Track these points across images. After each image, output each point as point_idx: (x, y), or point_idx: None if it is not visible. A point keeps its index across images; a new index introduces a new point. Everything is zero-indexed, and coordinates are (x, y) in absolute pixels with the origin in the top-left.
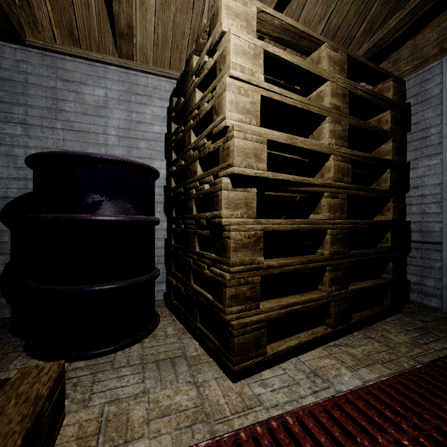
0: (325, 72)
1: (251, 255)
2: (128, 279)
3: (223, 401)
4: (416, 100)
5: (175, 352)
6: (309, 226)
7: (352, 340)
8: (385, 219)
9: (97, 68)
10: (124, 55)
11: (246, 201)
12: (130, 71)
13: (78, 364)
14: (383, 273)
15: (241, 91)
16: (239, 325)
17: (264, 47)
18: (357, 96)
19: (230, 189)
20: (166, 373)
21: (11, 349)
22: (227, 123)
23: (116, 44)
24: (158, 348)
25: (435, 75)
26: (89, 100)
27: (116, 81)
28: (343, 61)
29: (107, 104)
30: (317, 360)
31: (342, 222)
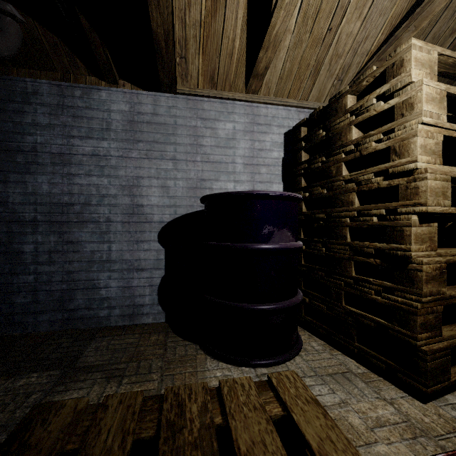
0: None
1: (437, 287)
2: (290, 299)
3: (428, 420)
4: None
5: (339, 367)
6: None
7: None
8: None
9: (227, 105)
10: (251, 91)
11: (430, 235)
12: (253, 104)
13: (262, 370)
14: None
15: (428, 135)
16: (431, 351)
17: (447, 90)
18: None
19: (417, 225)
20: (348, 387)
21: (194, 351)
22: (418, 166)
23: (246, 82)
24: (320, 362)
25: None
26: (221, 134)
27: (242, 114)
28: None
29: (235, 136)
30: None
31: None
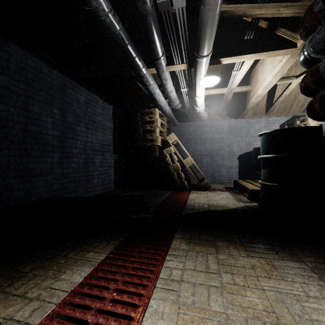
0: None
1: None
2: None
3: None
4: None
5: None
6: None
7: None
8: None
9: (258, 119)
10: (267, 114)
11: None
12: (267, 117)
13: None
14: None
15: None
16: None
17: (319, 124)
18: None
19: None
20: None
21: None
22: None
23: (265, 112)
24: None
25: None
26: (256, 128)
27: (263, 121)
28: None
29: (261, 128)
30: None
31: None
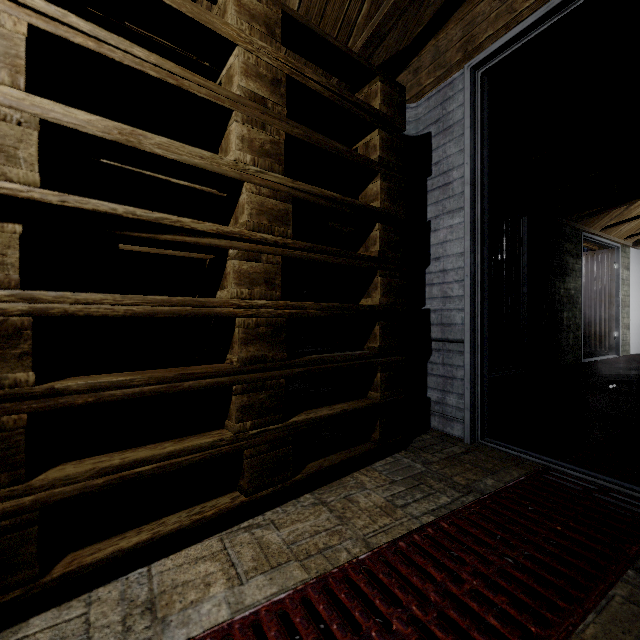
0: (229, 28)
1: None
2: None
3: None
4: (438, 128)
5: None
6: (181, 310)
7: (288, 512)
8: (371, 304)
9: None
10: None
11: None
12: None
13: None
14: (371, 390)
15: None
16: None
17: None
18: (311, 92)
19: None
20: None
21: None
22: None
23: None
24: None
25: (458, 92)
26: None
27: None
28: (274, 19)
29: None
30: (186, 567)
31: (271, 305)
